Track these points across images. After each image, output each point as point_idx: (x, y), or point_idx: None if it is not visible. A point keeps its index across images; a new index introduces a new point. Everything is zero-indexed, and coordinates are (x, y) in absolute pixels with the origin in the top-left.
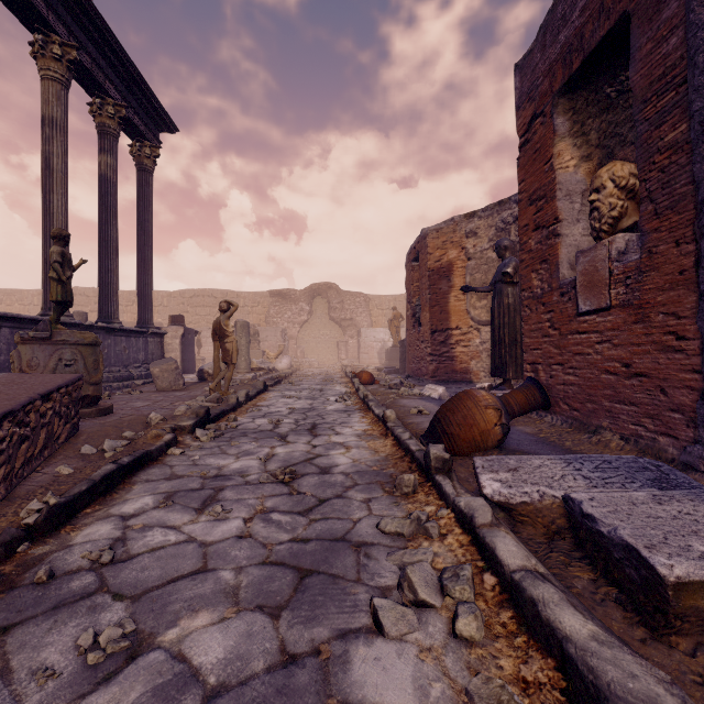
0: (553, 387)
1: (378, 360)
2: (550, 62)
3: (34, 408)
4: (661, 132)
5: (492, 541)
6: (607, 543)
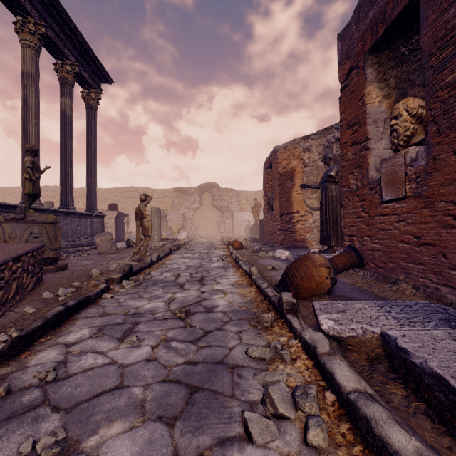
0: (364, 252)
1: (245, 233)
2: (362, 31)
3: (8, 267)
4: (443, 75)
5: (331, 367)
6: (419, 372)
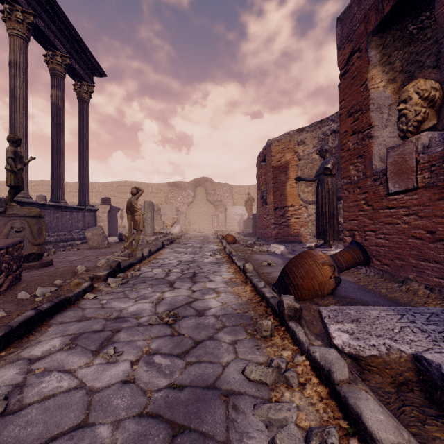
0: (367, 248)
1: (238, 227)
2: (365, 11)
3: None
4: None
5: (356, 405)
6: None
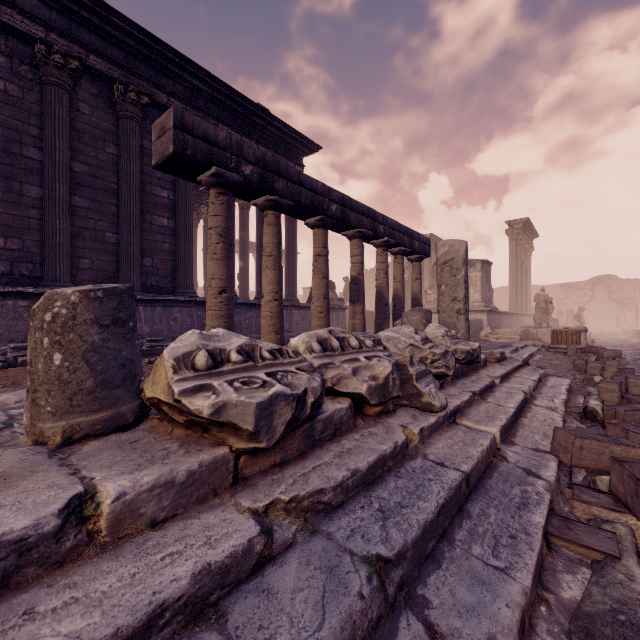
0: None
1: None
2: None
3: None
4: None
5: None
6: None
